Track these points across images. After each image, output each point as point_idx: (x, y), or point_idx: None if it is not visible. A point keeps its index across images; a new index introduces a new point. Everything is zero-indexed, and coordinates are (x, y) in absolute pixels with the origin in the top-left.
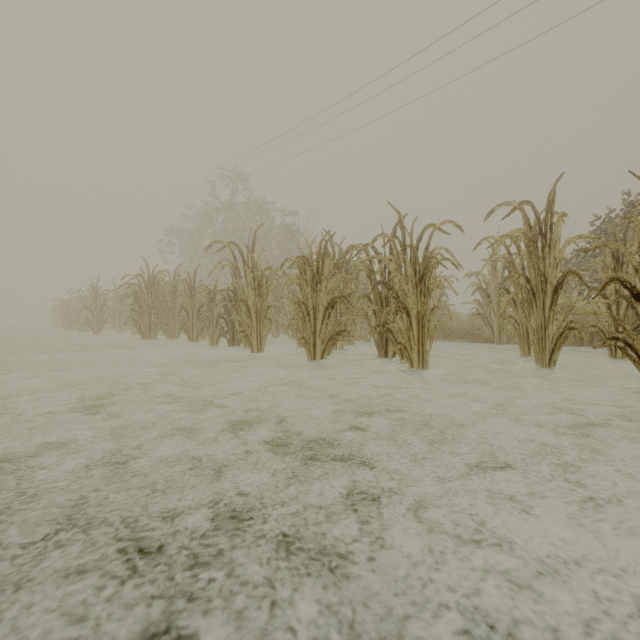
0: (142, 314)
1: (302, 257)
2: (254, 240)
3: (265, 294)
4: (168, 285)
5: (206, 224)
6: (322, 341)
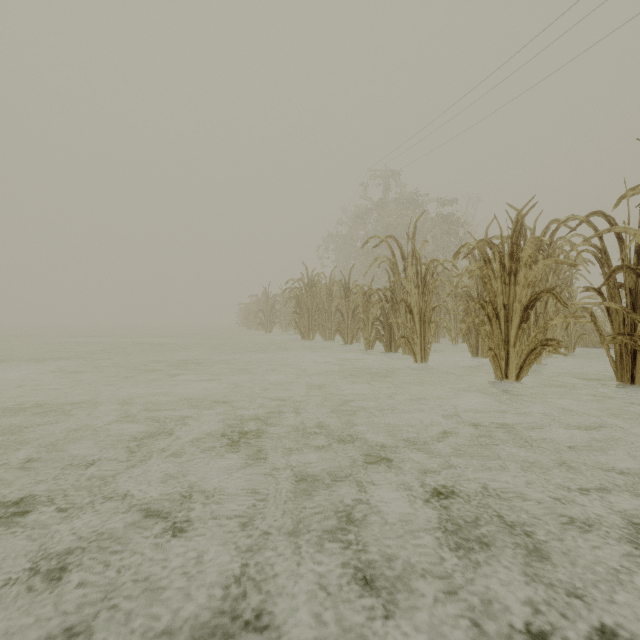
0: (302, 316)
1: (487, 240)
2: (414, 230)
3: (430, 292)
4: (324, 287)
5: (358, 226)
6: (517, 353)
